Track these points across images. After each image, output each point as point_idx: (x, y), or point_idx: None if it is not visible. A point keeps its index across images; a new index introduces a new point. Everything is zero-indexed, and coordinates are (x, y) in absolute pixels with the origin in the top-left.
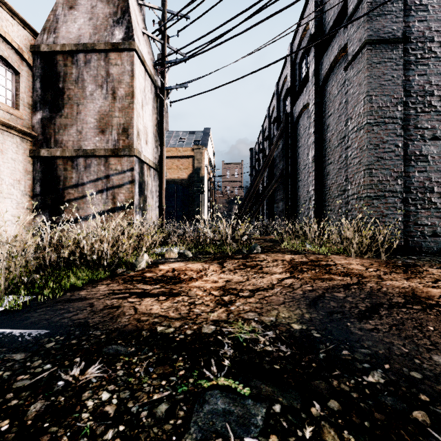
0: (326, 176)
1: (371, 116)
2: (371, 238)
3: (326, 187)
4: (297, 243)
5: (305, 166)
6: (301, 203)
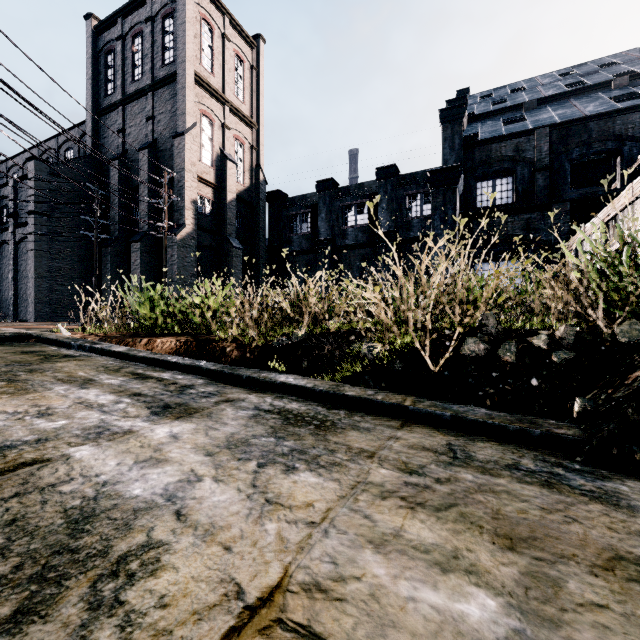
0: (21, 289)
1: (37, 275)
2: (36, 317)
3: (21, 294)
4: (2, 321)
5: (7, 278)
6: (4, 301)
